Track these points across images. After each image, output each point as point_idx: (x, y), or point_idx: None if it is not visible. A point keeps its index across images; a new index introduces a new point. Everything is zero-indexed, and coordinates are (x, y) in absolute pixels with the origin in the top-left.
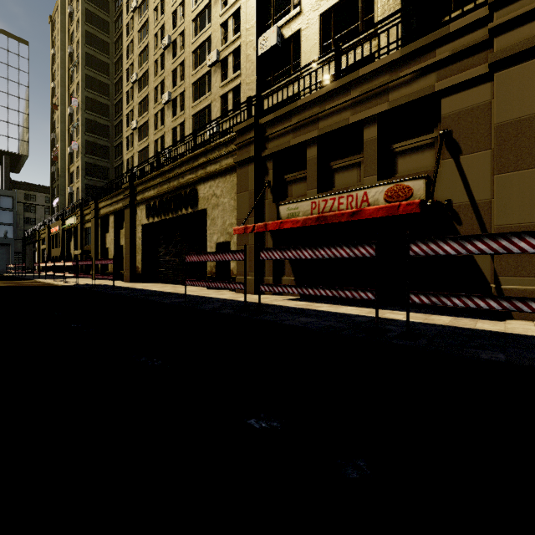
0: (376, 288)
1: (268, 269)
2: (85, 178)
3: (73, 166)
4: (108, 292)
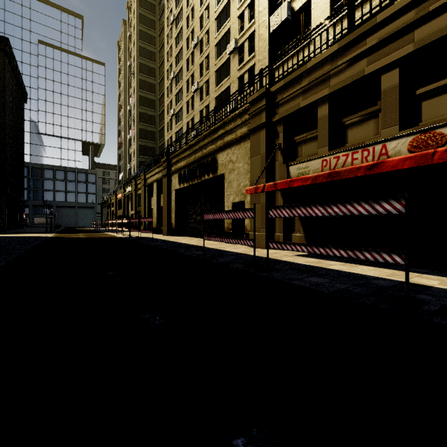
0: (406, 251)
1: (279, 226)
2: (139, 157)
3: (131, 149)
4: (148, 243)
